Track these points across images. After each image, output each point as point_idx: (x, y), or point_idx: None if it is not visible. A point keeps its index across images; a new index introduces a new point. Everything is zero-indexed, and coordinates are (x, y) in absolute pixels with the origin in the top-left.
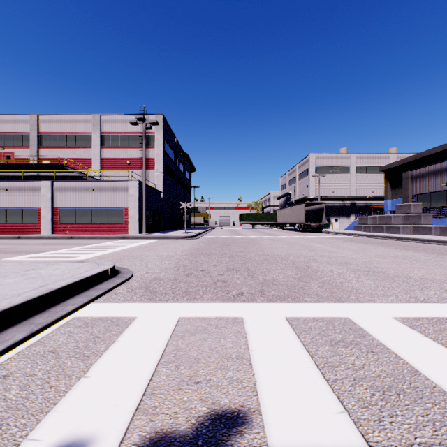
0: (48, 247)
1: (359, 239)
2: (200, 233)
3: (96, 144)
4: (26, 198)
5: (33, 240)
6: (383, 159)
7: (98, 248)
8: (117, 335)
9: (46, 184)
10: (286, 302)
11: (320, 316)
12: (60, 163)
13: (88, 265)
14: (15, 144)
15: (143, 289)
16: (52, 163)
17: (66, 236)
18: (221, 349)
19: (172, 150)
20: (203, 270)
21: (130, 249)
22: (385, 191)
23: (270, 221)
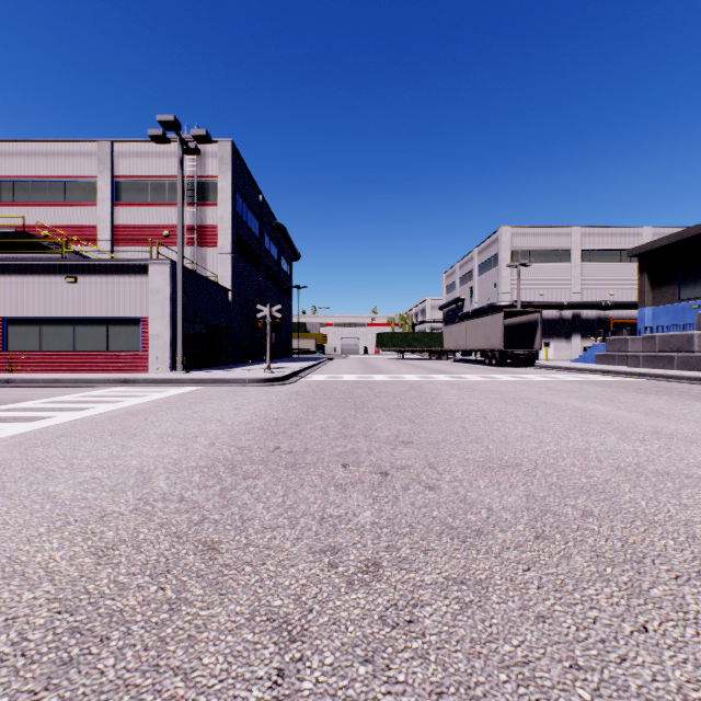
0: None
1: (645, 384)
2: (302, 370)
3: (104, 197)
4: None
5: None
6: (630, 237)
7: None
8: None
9: None
10: None
11: None
12: (35, 234)
13: None
14: None
15: None
16: (11, 232)
17: None
18: None
19: (253, 215)
20: None
21: (65, 427)
22: (639, 291)
23: (430, 345)
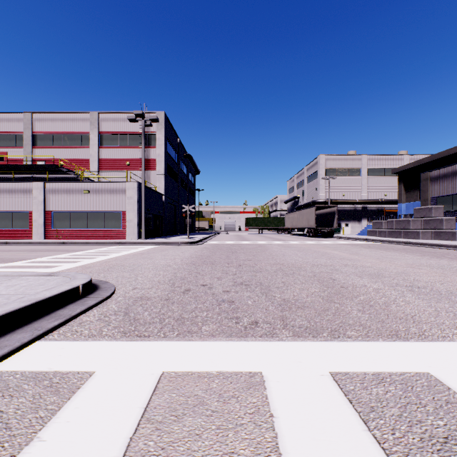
0: (32, 254)
1: (376, 245)
2: (204, 238)
3: (94, 144)
4: (16, 201)
5: (21, 246)
6: (396, 161)
7: (87, 255)
8: (44, 421)
9: (38, 186)
10: (321, 339)
11: (384, 369)
12: (55, 164)
13: (57, 279)
14: (8, 144)
15: (121, 315)
16: (46, 164)
17: (57, 241)
18: None
19: (174, 151)
20: (205, 285)
21: (123, 257)
22: (399, 194)
23: (278, 225)
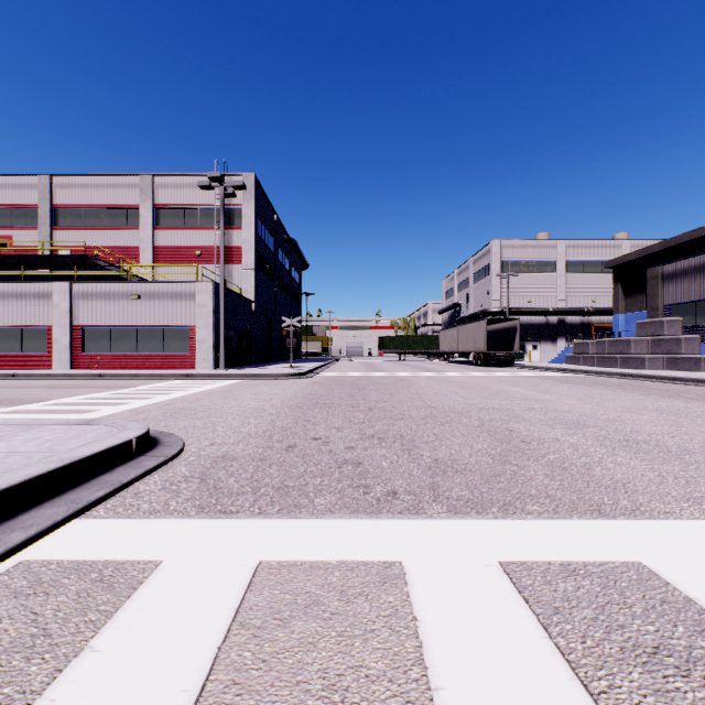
0: (54, 393)
1: (579, 378)
2: (316, 368)
3: (146, 223)
4: (28, 311)
5: (37, 380)
6: (611, 249)
7: (138, 394)
8: (97, 625)
9: (61, 288)
10: (489, 516)
11: (577, 557)
12: (87, 253)
13: (98, 429)
14: (15, 224)
15: (195, 482)
16: (74, 254)
17: (91, 373)
18: (354, 684)
19: (270, 234)
20: (317, 438)
21: (193, 396)
22: (614, 299)
23: (428, 348)
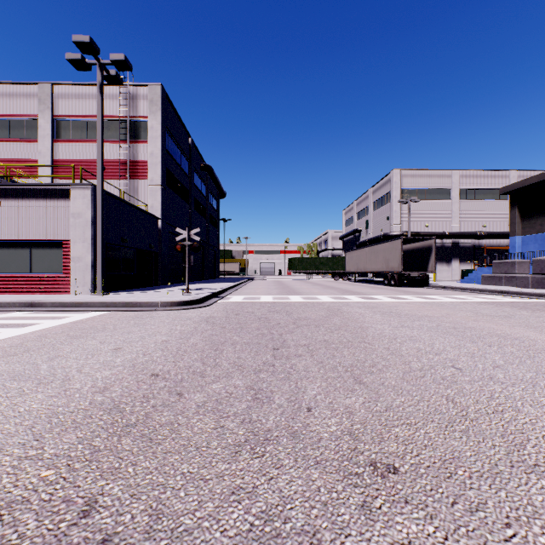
0: None
1: None
2: (223, 290)
3: (45, 134)
4: None
5: None
6: (499, 179)
7: None
8: None
9: None
10: None
11: None
12: None
13: None
14: None
15: None
16: None
17: None
18: None
19: (183, 155)
20: None
21: None
22: (511, 222)
23: (334, 268)
